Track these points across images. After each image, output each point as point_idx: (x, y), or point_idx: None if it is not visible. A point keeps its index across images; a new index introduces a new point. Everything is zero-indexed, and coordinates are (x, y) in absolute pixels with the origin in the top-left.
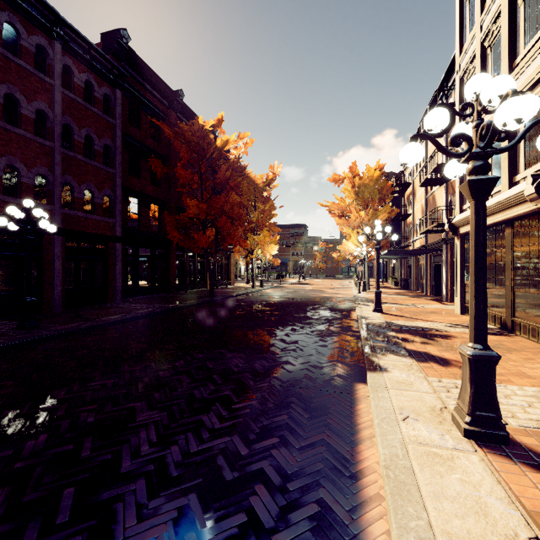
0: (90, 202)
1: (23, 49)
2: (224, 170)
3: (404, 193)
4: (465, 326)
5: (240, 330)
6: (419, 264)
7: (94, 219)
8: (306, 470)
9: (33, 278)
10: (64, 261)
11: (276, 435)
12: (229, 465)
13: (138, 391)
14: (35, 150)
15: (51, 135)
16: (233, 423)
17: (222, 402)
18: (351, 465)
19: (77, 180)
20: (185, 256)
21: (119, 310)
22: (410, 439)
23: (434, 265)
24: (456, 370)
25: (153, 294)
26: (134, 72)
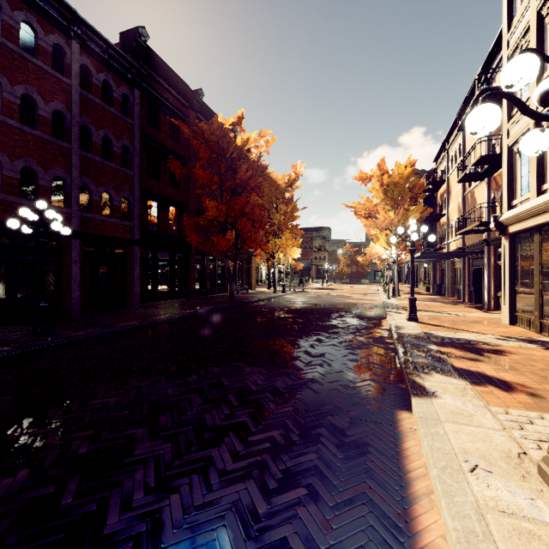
0: (108, 205)
1: (40, 49)
2: (244, 169)
3: (437, 192)
4: (519, 338)
5: (260, 339)
6: (455, 268)
7: (112, 222)
8: (345, 544)
9: (50, 282)
10: (82, 265)
11: (303, 484)
12: (241, 529)
13: (142, 414)
14: (53, 152)
15: (69, 136)
16: (249, 462)
17: (237, 432)
18: (406, 539)
19: (94, 183)
20: (205, 260)
21: (136, 316)
22: (487, 503)
23: (474, 269)
24: (524, 398)
25: (173, 299)
26: (153, 72)
